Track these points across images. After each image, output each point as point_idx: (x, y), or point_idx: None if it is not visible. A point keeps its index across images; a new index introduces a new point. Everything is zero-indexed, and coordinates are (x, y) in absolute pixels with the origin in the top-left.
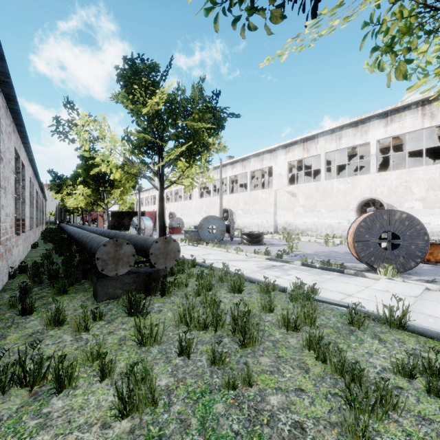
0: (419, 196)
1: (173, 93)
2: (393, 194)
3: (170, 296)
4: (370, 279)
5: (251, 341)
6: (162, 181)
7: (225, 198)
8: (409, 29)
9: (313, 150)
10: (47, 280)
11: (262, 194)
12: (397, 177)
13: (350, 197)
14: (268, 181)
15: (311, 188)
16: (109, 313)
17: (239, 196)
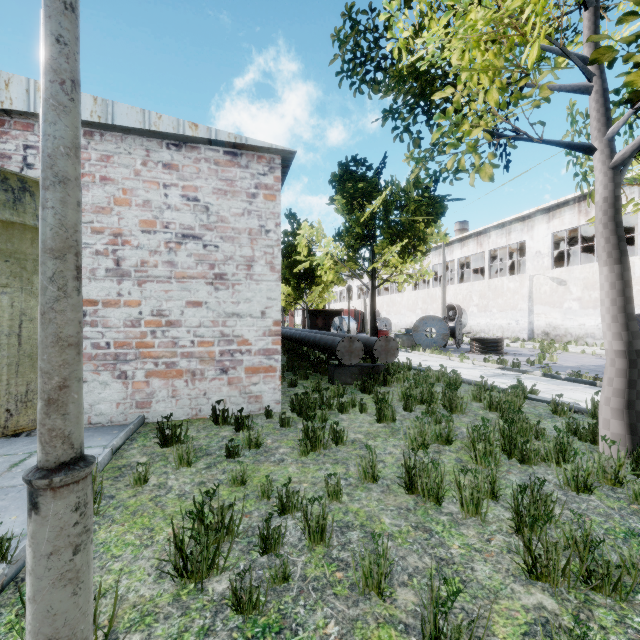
0: None
1: (386, 185)
2: None
3: (390, 387)
4: None
5: (456, 409)
6: (374, 280)
7: (450, 289)
8: (632, 135)
9: None
10: (285, 371)
11: (509, 282)
12: None
13: None
14: (520, 263)
15: (593, 271)
16: (347, 392)
17: (472, 286)
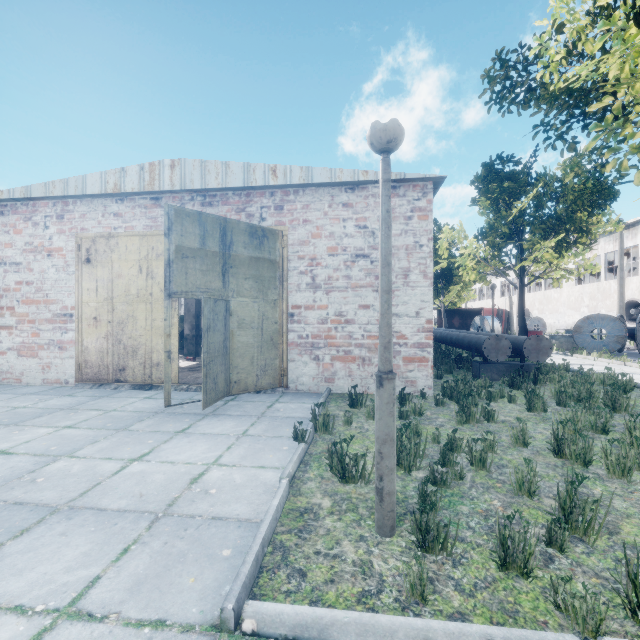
0: None
1: (537, 178)
2: None
3: (542, 386)
4: None
5: (620, 409)
6: (522, 277)
7: (632, 282)
8: None
9: None
10: None
11: None
12: None
13: None
14: None
15: None
16: (494, 386)
17: None
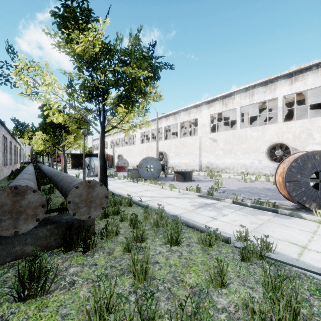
0: (319, 141)
1: (113, 44)
2: (297, 139)
3: (94, 252)
4: (308, 221)
5: None
6: (103, 125)
7: (160, 143)
8: None
9: (231, 105)
10: None
11: (190, 140)
12: (300, 125)
13: (261, 142)
14: (194, 130)
15: (229, 135)
16: None
17: (171, 142)
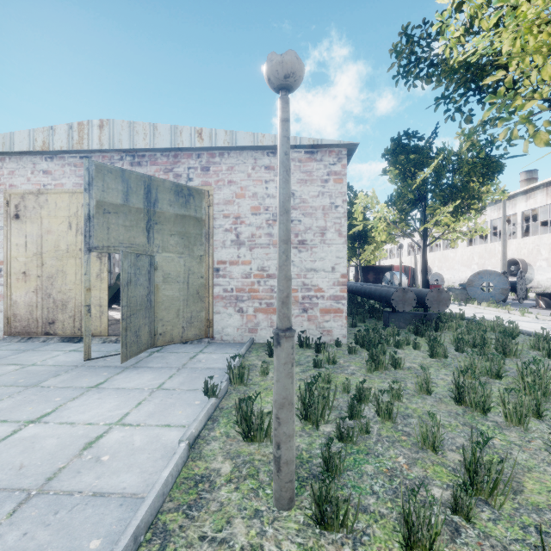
0: None
1: (437, 152)
2: None
3: (442, 333)
4: None
5: (510, 354)
6: (425, 238)
7: (512, 244)
8: None
9: None
10: None
11: None
12: None
13: None
14: None
15: None
16: (401, 334)
17: (540, 239)
